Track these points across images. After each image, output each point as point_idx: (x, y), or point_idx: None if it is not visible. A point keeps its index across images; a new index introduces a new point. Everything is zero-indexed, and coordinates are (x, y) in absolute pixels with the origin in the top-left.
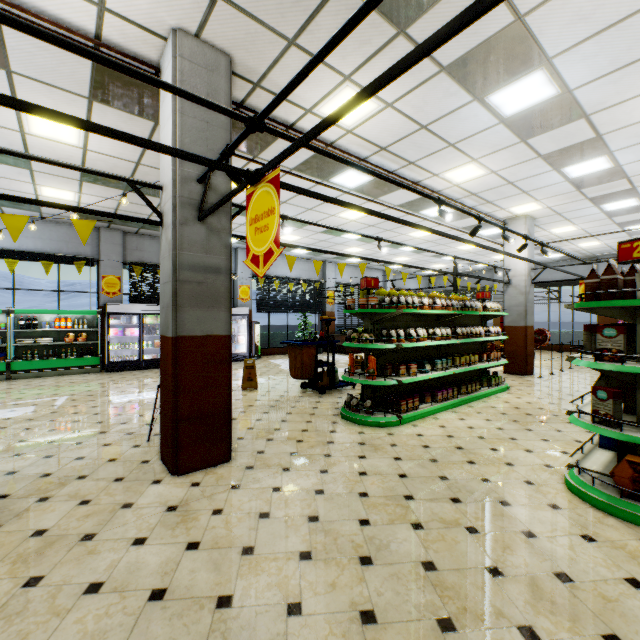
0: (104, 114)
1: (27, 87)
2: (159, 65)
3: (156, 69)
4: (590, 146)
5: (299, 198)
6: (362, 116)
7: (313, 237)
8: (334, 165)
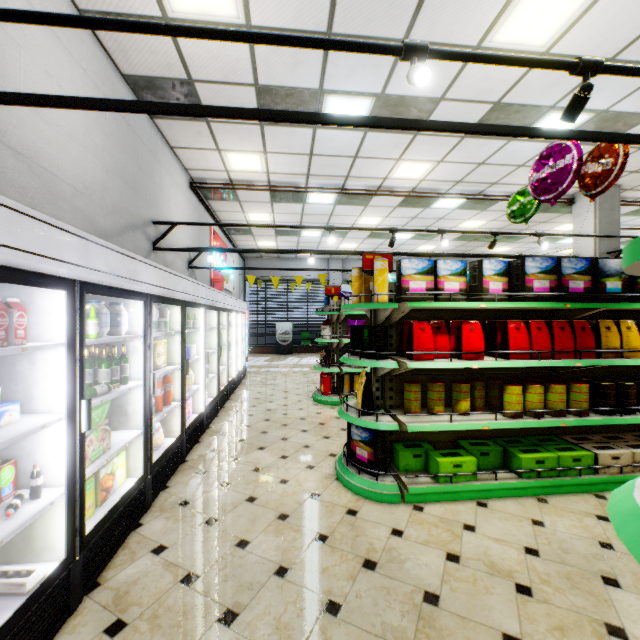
0: None
1: (483, 213)
2: (569, 195)
3: (572, 199)
4: None
5: None
6: None
7: None
8: None
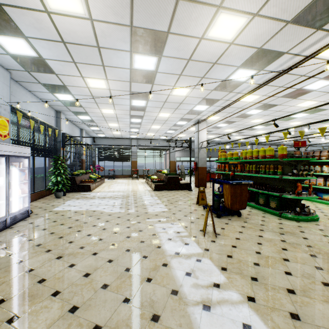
0: None
1: None
2: None
3: None
4: (271, 106)
5: (202, 64)
6: (325, 56)
7: (114, 92)
8: (264, 64)
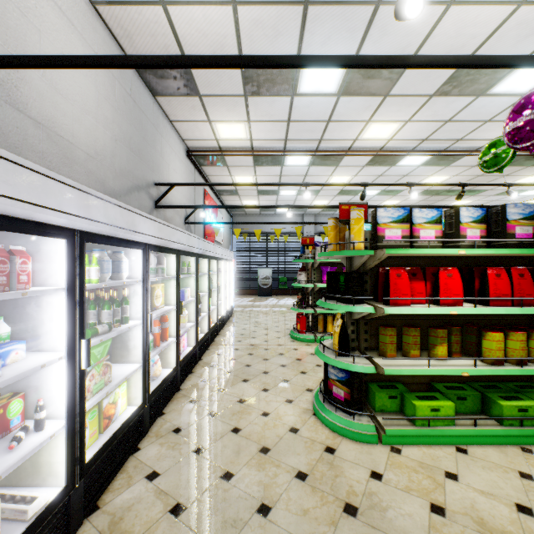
0: (473, 169)
1: (446, 169)
2: None
3: None
4: None
5: None
6: None
7: None
8: None
